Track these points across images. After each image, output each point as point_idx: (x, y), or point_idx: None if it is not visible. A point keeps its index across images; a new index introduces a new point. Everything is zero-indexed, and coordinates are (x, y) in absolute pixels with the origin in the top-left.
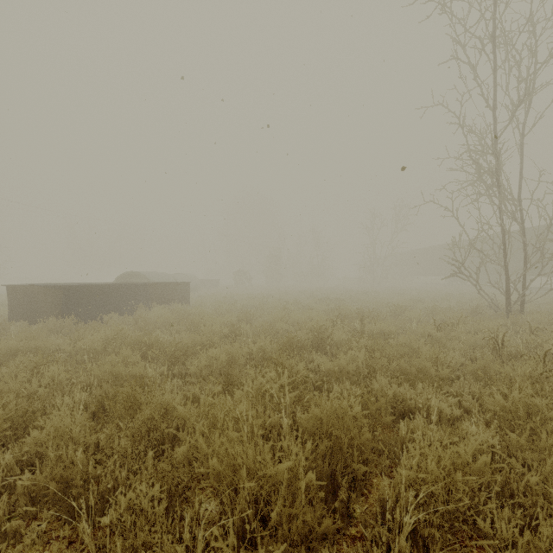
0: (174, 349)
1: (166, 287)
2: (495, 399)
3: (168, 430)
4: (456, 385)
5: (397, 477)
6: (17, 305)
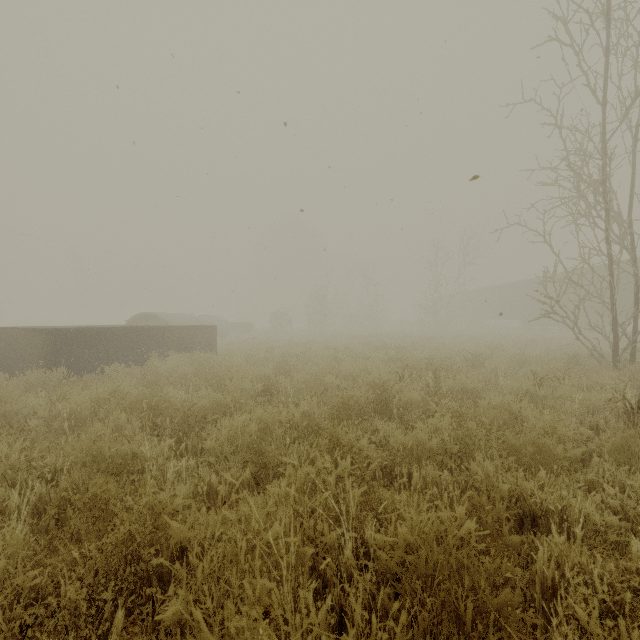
0: (186, 414)
1: (186, 331)
2: None
3: (157, 562)
4: (593, 472)
5: None
6: None
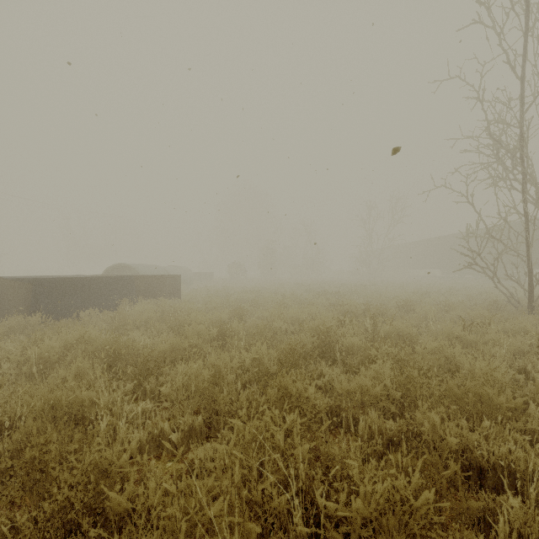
0: (146, 359)
1: (154, 280)
2: None
3: (94, 534)
4: (533, 420)
5: None
6: None
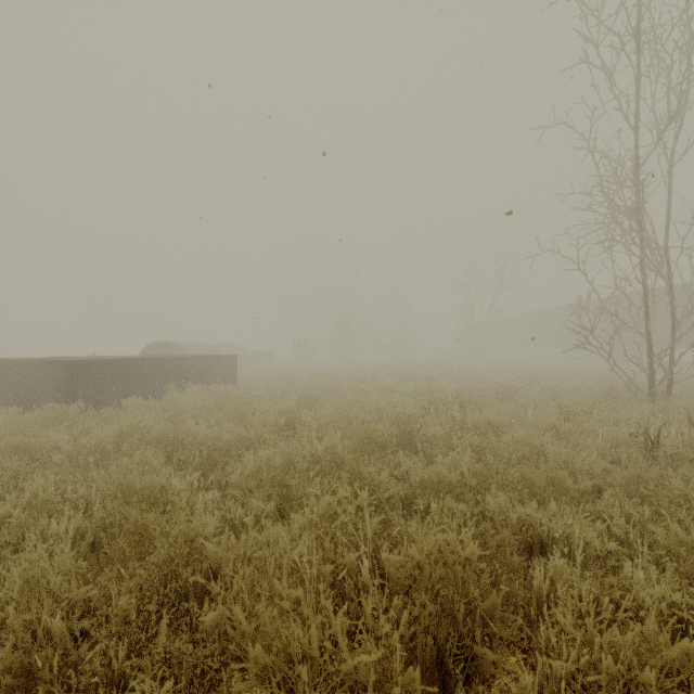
0: (210, 448)
1: (205, 361)
2: (670, 531)
3: (194, 579)
4: (602, 503)
5: (540, 664)
6: (9, 386)
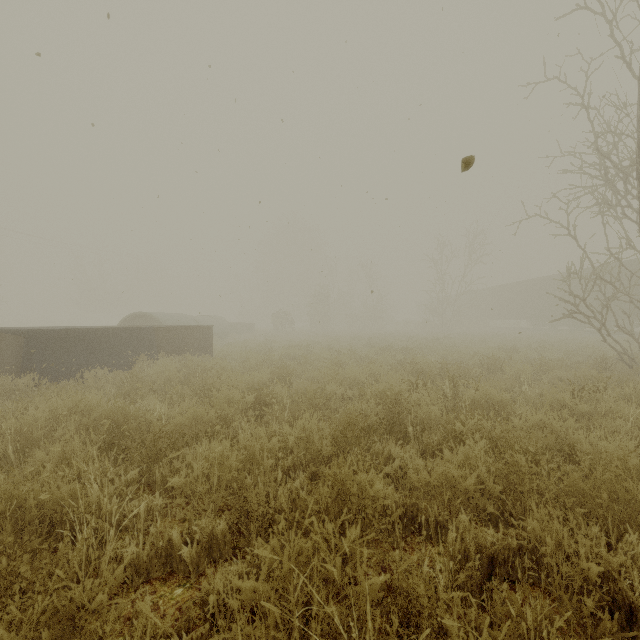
0: (157, 436)
1: (179, 332)
2: None
3: None
4: None
5: None
6: None
